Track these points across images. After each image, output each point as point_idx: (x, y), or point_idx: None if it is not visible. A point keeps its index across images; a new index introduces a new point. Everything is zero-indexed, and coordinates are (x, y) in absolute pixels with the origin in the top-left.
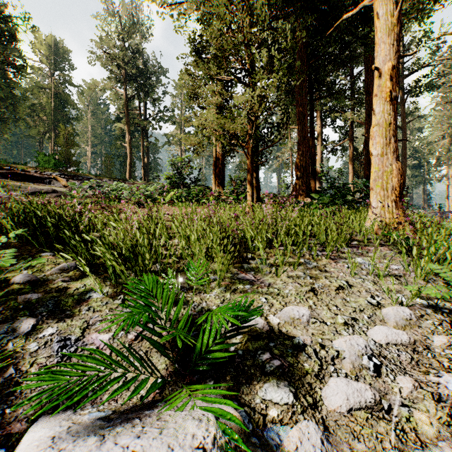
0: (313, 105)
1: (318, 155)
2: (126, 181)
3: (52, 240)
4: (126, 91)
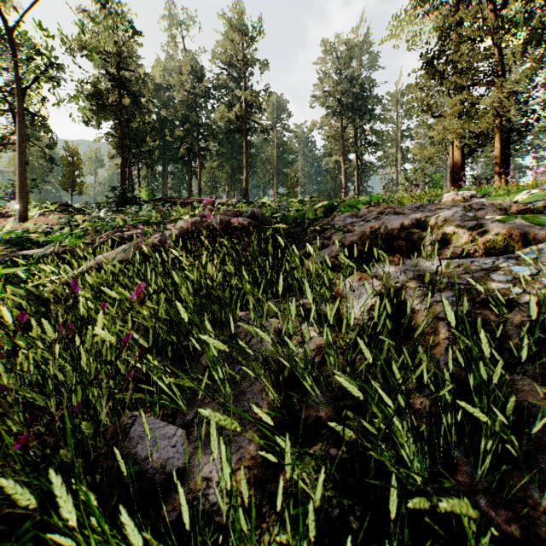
0: None
1: None
2: None
3: None
4: (341, 122)
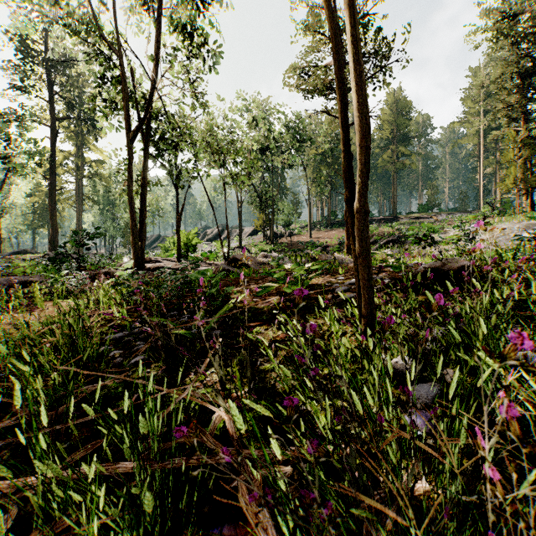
0: None
1: None
2: (471, 211)
3: (442, 228)
4: (477, 138)
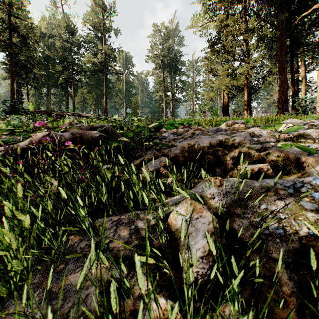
0: (292, 59)
1: (302, 93)
2: None
3: None
4: (163, 73)
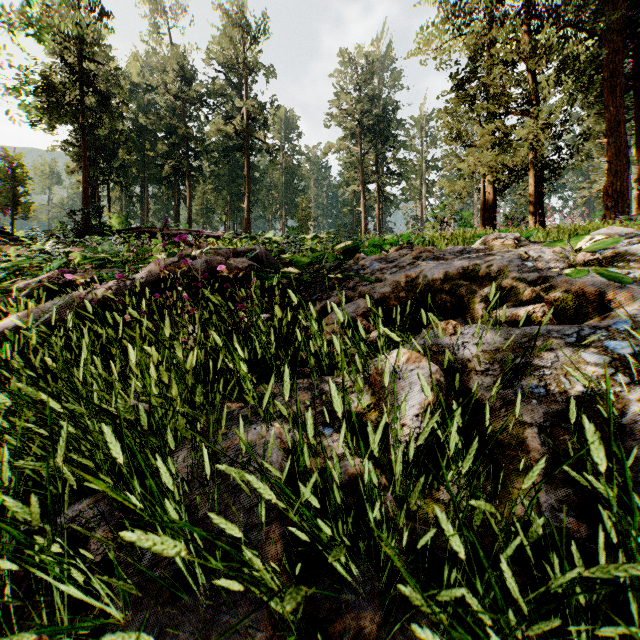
0: (639, 102)
1: None
2: None
3: None
4: (360, 147)
